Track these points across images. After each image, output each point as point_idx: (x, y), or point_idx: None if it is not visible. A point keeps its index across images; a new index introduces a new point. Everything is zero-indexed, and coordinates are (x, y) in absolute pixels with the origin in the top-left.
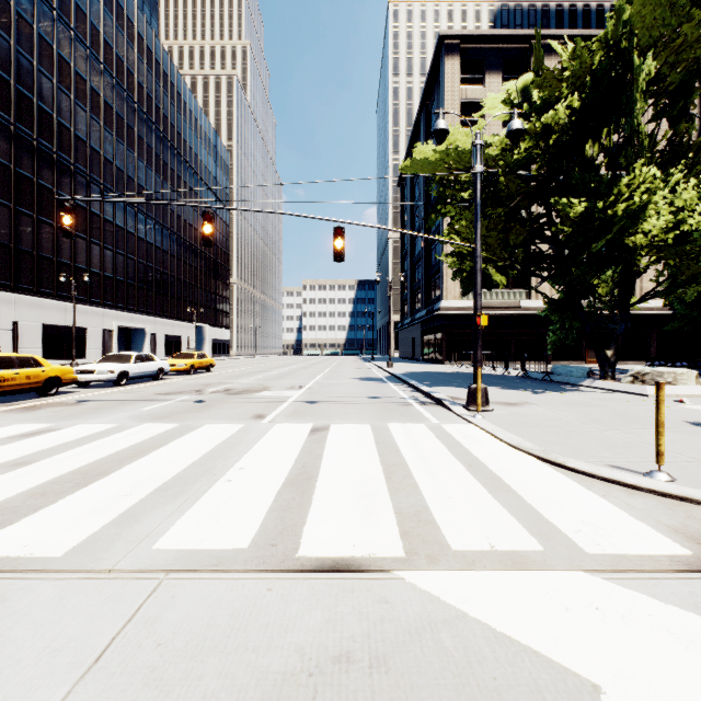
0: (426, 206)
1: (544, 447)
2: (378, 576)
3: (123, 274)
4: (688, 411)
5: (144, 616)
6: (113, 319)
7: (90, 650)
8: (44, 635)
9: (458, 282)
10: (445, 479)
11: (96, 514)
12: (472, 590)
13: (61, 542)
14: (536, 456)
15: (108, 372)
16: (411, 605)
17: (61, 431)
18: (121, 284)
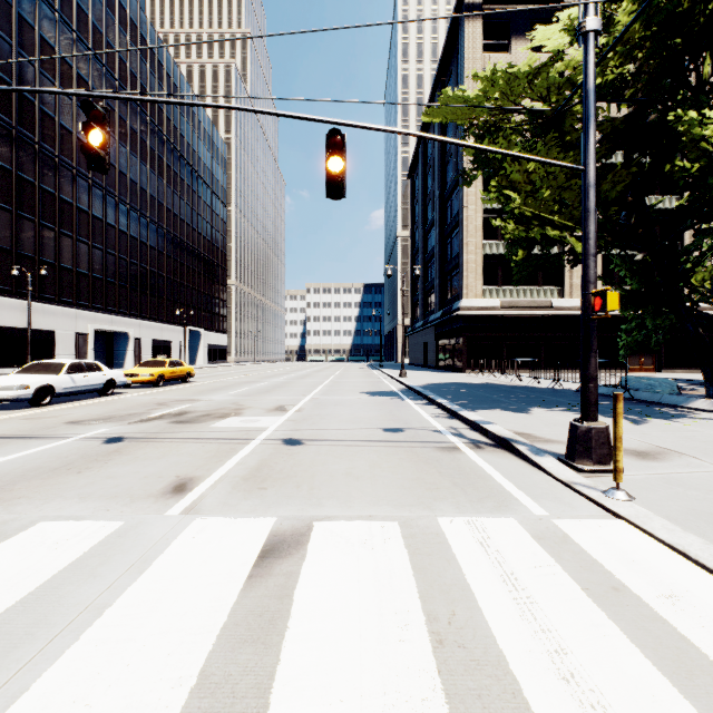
0: (441, 195)
1: None
2: None
3: (101, 271)
4: None
5: None
6: (88, 321)
7: None
8: None
9: (480, 278)
10: None
11: None
12: None
13: None
14: None
15: (19, 388)
16: None
17: None
18: (98, 282)
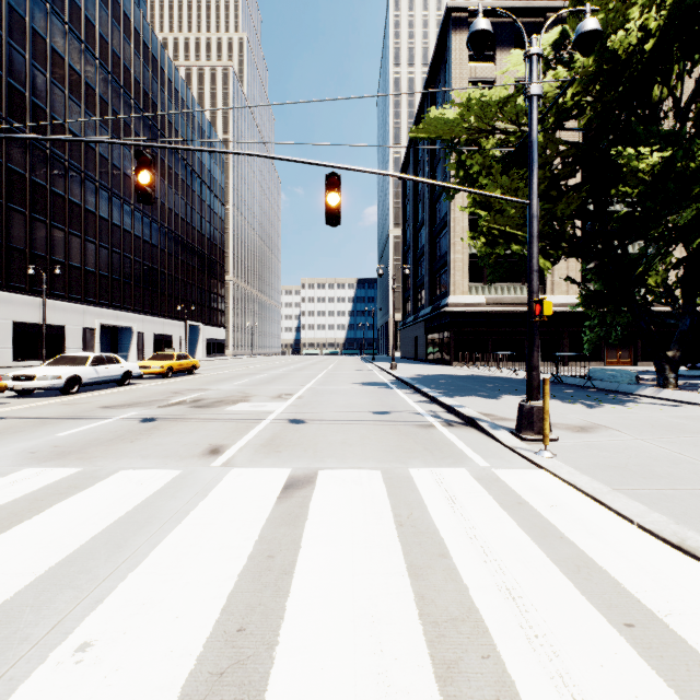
0: (431, 196)
1: None
2: None
3: (107, 269)
4: None
5: None
6: (95, 316)
7: None
8: None
9: (467, 276)
10: None
11: None
12: None
13: None
14: None
15: (53, 378)
16: None
17: None
18: (104, 279)
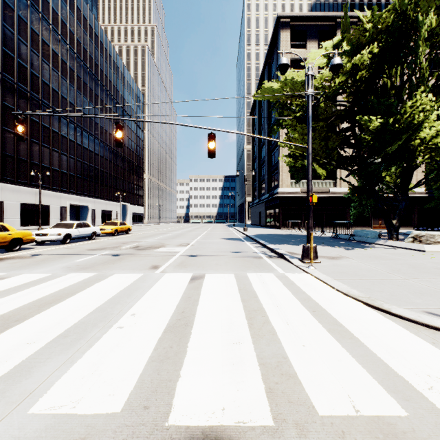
0: (268, 127)
1: (368, 294)
2: None
3: (73, 171)
4: None
5: None
6: (67, 199)
7: None
8: None
9: (289, 175)
10: (297, 325)
11: None
12: None
13: None
14: (364, 302)
15: (57, 235)
16: None
17: (8, 279)
18: (72, 177)
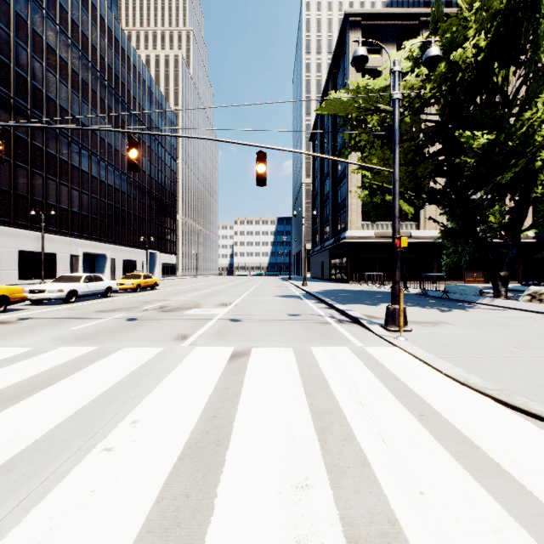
0: (333, 155)
1: (497, 384)
2: None
3: (87, 210)
4: None
5: None
6: (79, 246)
7: None
8: None
9: (360, 215)
10: (400, 445)
11: None
12: None
13: None
14: (495, 398)
15: (58, 291)
16: None
17: None
18: (85, 218)
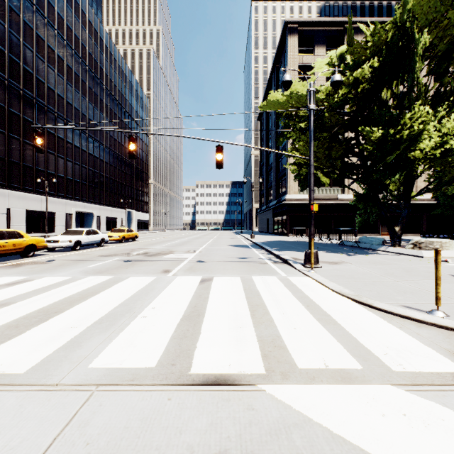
0: (276, 133)
1: (358, 293)
2: (247, 389)
3: (79, 177)
4: (451, 267)
5: (78, 420)
6: (72, 206)
7: (37, 448)
8: (4, 436)
9: (297, 182)
10: (291, 315)
11: (51, 341)
12: (314, 400)
13: (25, 363)
14: (352, 299)
15: (68, 242)
16: (270, 411)
17: (34, 281)
18: (77, 183)
